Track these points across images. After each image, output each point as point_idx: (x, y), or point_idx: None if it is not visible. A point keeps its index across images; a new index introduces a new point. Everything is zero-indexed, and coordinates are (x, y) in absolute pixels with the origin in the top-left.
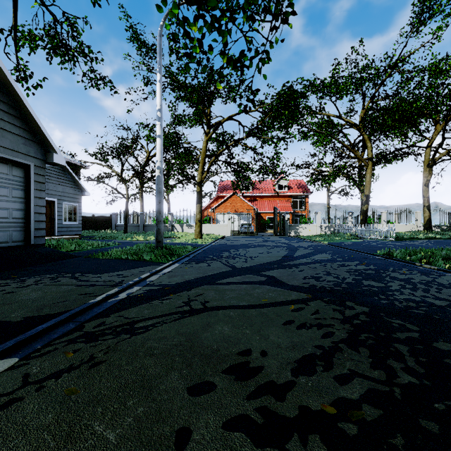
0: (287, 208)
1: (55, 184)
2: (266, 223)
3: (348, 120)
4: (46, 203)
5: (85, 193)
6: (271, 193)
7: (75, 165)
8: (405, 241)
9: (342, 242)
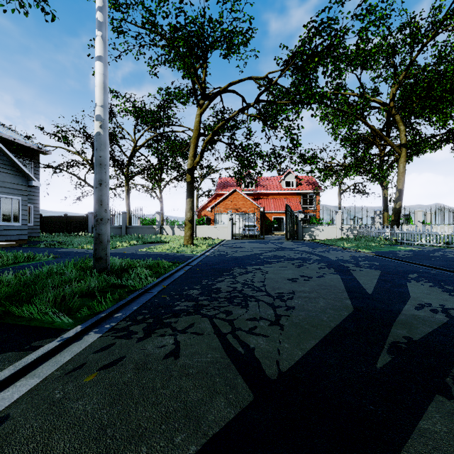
0: (295, 207)
1: None
2: (272, 225)
3: (375, 98)
4: None
5: (33, 183)
6: (277, 190)
7: (30, 148)
8: None
9: (393, 252)
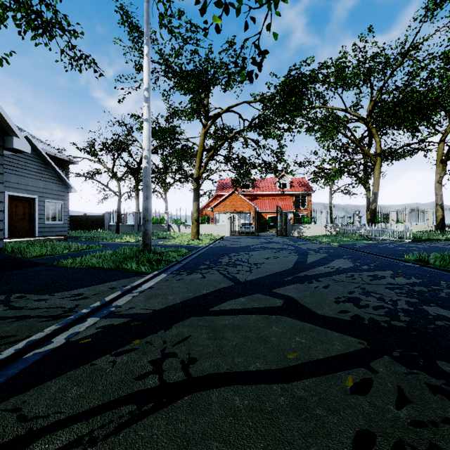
0: (288, 207)
1: (35, 180)
2: (267, 223)
3: (355, 113)
4: (24, 200)
5: (71, 190)
6: (272, 191)
7: (63, 160)
8: (424, 242)
9: (354, 244)
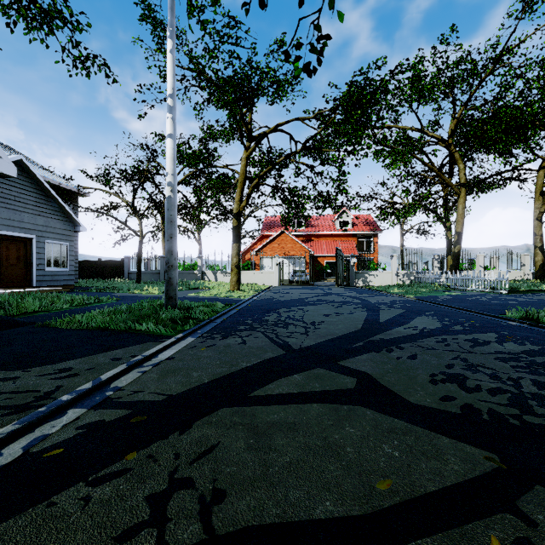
0: (350, 250)
1: (33, 215)
2: (324, 270)
3: (433, 134)
4: (18, 241)
5: (79, 228)
6: (330, 231)
7: (70, 191)
8: (525, 294)
9: (435, 296)
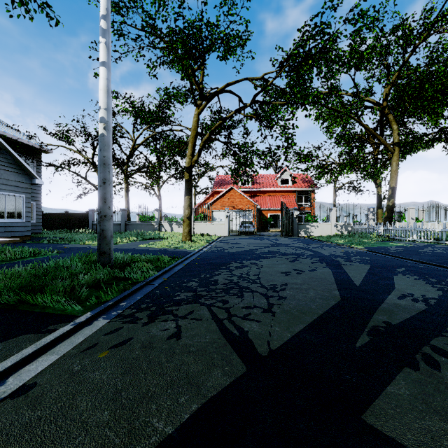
0: (291, 204)
1: None
2: (268, 221)
3: (368, 98)
4: None
5: (36, 181)
6: (273, 188)
7: (32, 147)
8: None
9: (384, 247)
